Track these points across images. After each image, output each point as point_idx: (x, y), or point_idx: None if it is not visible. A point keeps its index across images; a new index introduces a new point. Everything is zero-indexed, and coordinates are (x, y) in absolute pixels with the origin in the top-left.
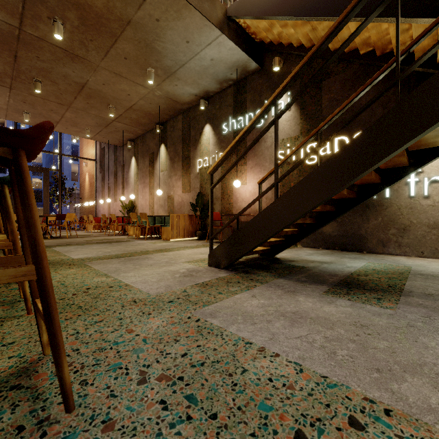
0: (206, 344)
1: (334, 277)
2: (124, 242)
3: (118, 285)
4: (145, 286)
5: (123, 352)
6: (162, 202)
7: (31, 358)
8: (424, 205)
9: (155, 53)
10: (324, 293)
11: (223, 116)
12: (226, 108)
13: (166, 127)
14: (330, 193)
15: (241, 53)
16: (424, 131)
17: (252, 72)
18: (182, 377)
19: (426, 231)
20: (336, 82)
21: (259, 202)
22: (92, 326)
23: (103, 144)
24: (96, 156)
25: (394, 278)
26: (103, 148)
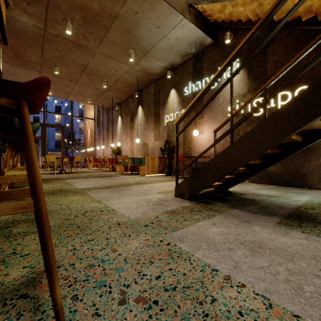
0: (177, 268)
1: (283, 209)
2: (113, 176)
3: (107, 209)
4: (127, 211)
5: (108, 270)
6: (140, 148)
7: (39, 269)
8: None
9: (134, 38)
10: (277, 224)
11: (185, 82)
12: (186, 76)
13: (142, 93)
14: (283, 137)
15: (199, 31)
16: None
17: (208, 46)
18: (157, 301)
19: None
20: (279, 47)
21: (214, 147)
22: (86, 243)
23: (99, 108)
24: (95, 116)
25: None
26: (99, 110)
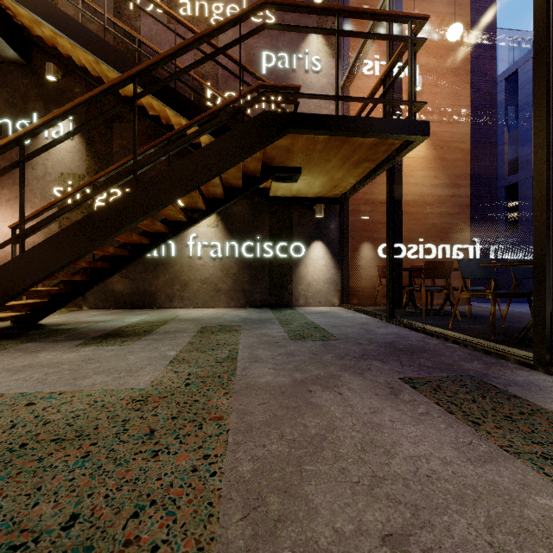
0: None
1: (99, 332)
2: None
3: None
4: None
5: None
6: None
7: None
8: (199, 264)
9: None
10: (75, 346)
11: None
12: None
13: None
14: (83, 251)
15: None
16: (149, 213)
17: (10, 61)
18: None
19: (200, 286)
20: (128, 130)
21: (12, 253)
22: None
23: None
24: None
25: (156, 325)
26: None
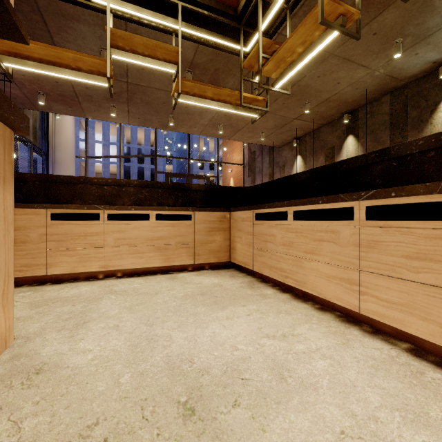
0: None
1: None
2: None
3: None
4: None
5: None
6: None
7: None
8: None
9: (425, 13)
10: None
11: None
12: None
13: (357, 116)
14: None
15: None
16: None
17: None
18: None
19: None
20: None
21: None
22: None
23: (253, 148)
24: (243, 160)
25: None
26: (254, 152)
